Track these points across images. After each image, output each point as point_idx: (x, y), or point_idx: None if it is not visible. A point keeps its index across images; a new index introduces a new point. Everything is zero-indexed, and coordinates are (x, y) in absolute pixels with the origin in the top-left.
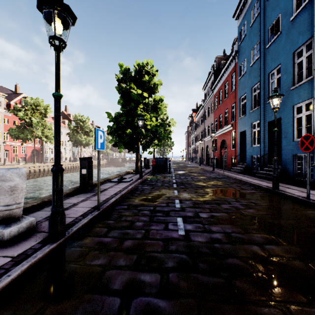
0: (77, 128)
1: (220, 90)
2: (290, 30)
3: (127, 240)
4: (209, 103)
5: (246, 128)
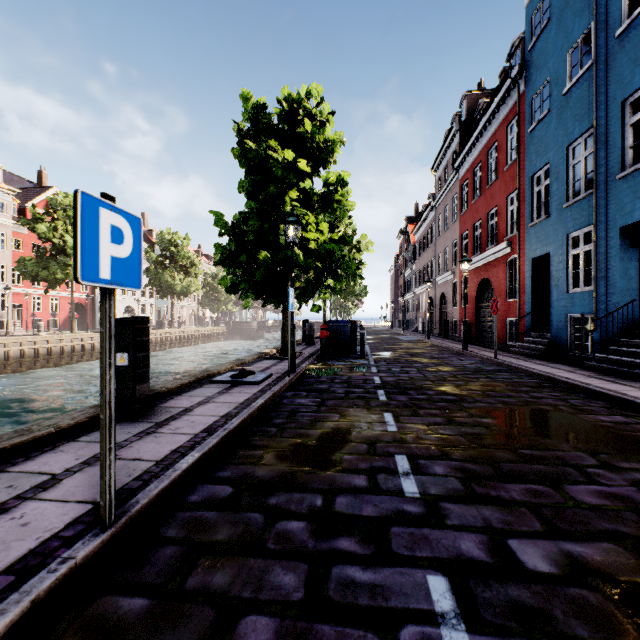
0: (164, 258)
1: (476, 165)
2: None
3: None
4: (447, 198)
5: (550, 248)
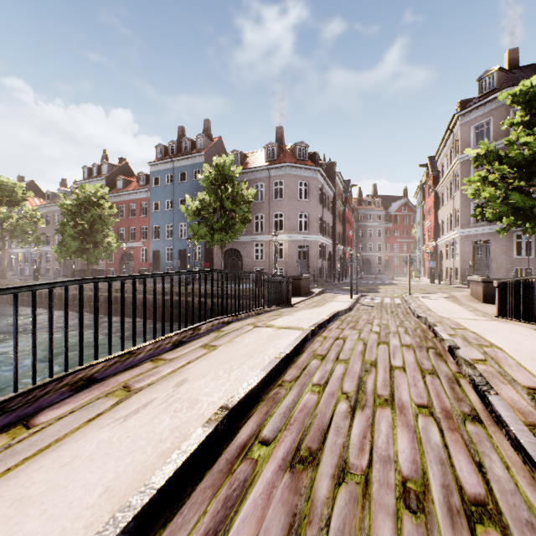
0: None
1: (121, 204)
2: None
3: None
4: None
5: (160, 249)
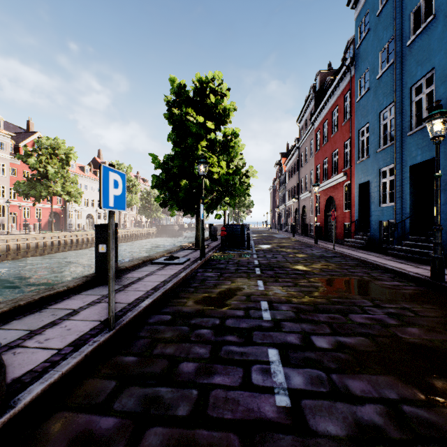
0: None
1: (324, 121)
2: None
3: (152, 428)
4: (307, 142)
5: (369, 178)
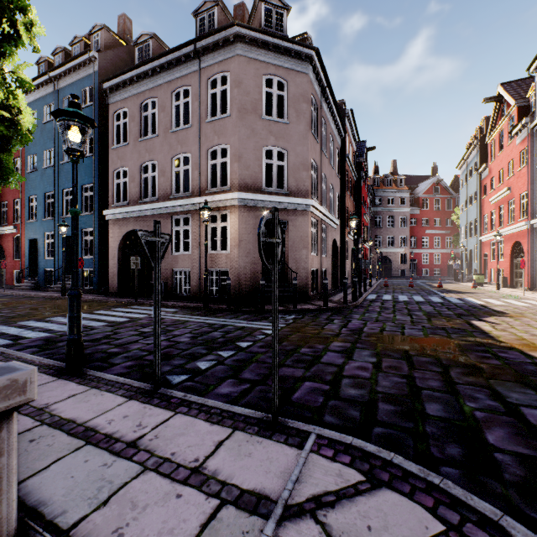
0: None
1: None
2: (80, 166)
3: None
4: None
5: (38, 237)
